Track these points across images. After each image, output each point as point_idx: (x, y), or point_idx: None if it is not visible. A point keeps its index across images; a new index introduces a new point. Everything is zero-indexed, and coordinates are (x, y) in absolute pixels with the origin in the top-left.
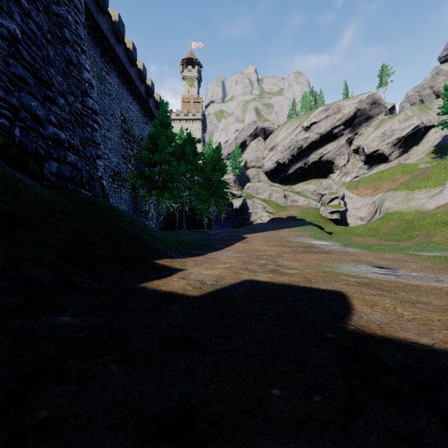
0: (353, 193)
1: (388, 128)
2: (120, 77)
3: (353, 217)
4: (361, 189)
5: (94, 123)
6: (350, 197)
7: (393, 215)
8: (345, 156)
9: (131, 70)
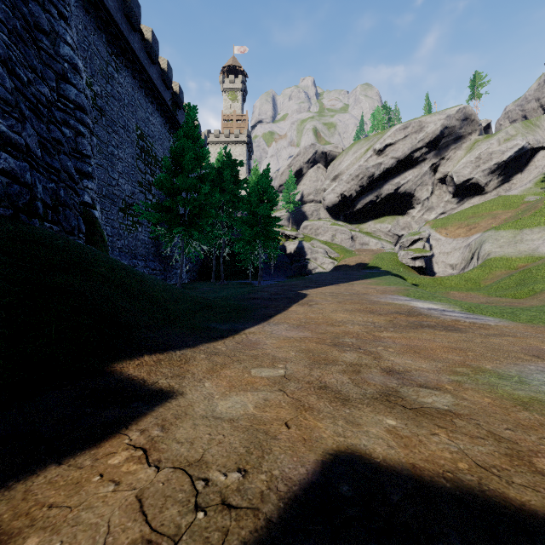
0: (441, 233)
1: (484, 150)
2: (136, 77)
3: (442, 264)
4: (451, 228)
5: (80, 125)
6: (436, 239)
7: (497, 261)
8: (428, 187)
9: (151, 69)
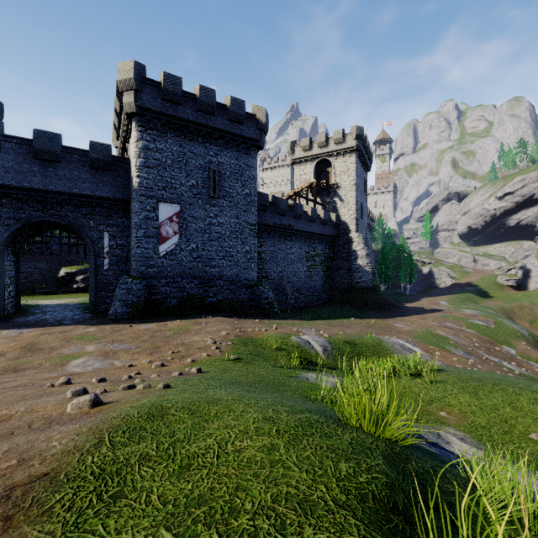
0: None
1: None
2: None
3: (534, 283)
4: None
5: None
6: (535, 266)
7: None
8: None
9: None
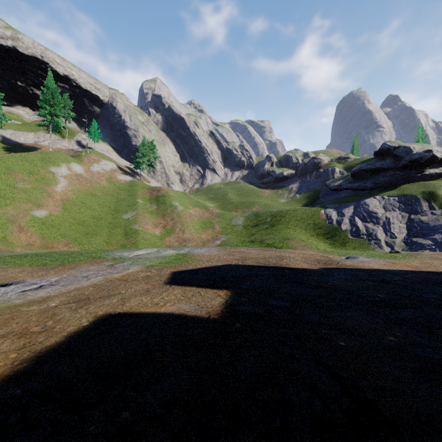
0: None
1: None
2: None
3: None
4: None
5: None
6: None
7: None
8: None
9: None
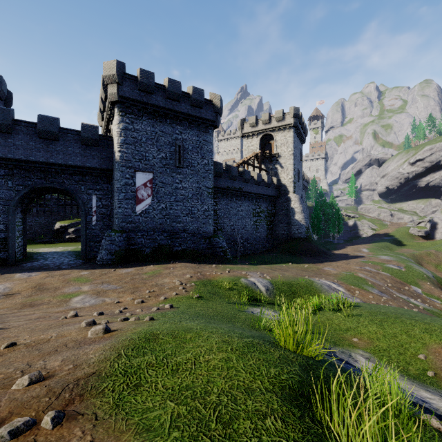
0: None
1: None
2: None
3: (440, 234)
4: None
5: None
6: (441, 219)
7: None
8: None
9: None
